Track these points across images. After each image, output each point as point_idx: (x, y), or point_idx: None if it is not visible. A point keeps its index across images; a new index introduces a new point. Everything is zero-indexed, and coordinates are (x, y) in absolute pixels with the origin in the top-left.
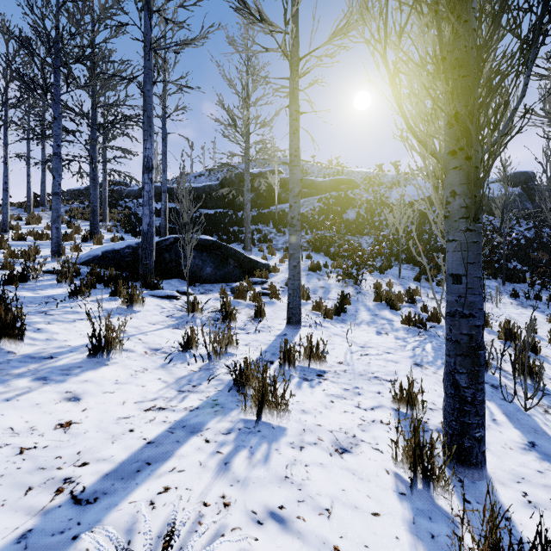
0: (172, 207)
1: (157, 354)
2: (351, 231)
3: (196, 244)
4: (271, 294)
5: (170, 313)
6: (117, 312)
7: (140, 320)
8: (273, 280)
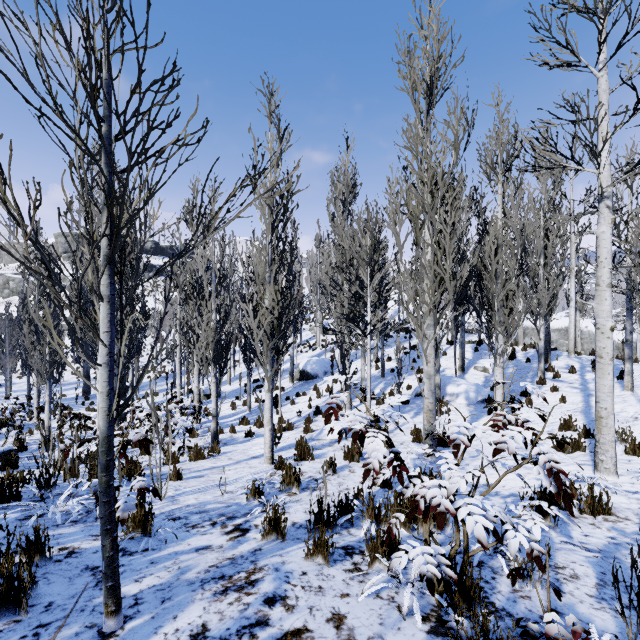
0: None
1: None
2: None
3: None
4: None
5: None
6: None
7: None
8: None
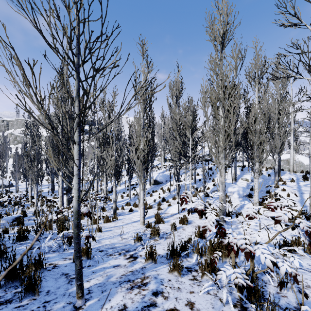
0: None
1: None
2: None
3: None
4: None
5: None
6: None
7: None
8: None
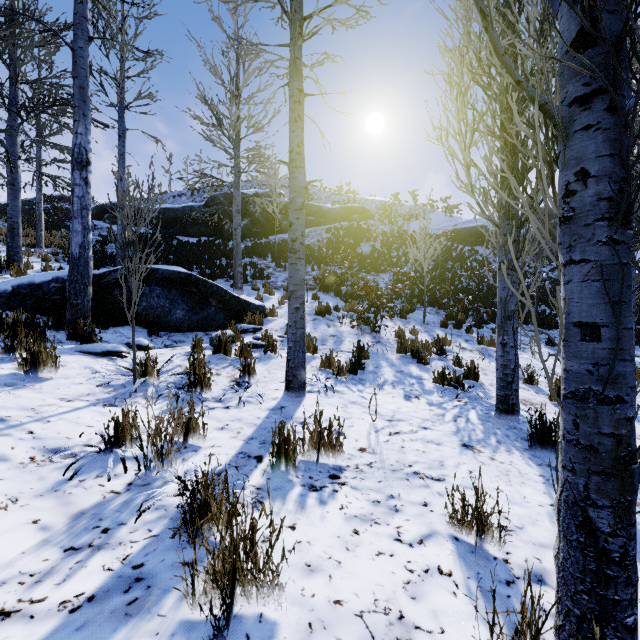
0: (141, 232)
1: (56, 460)
2: (366, 267)
3: (162, 277)
4: (266, 345)
5: (105, 380)
6: (5, 382)
7: (46, 395)
8: (269, 326)
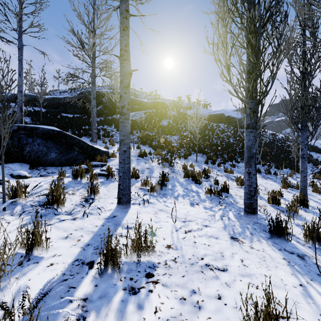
0: (39, 110)
1: None
2: (165, 132)
3: (41, 132)
4: (107, 174)
5: None
6: None
7: None
8: (111, 163)
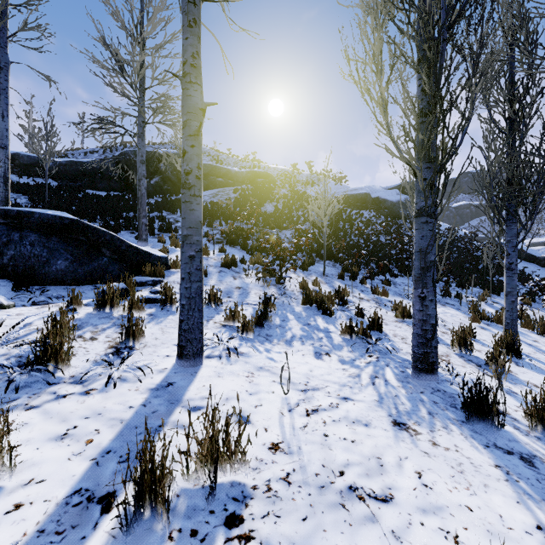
0: (44, 183)
1: None
2: (270, 224)
3: (39, 222)
4: (163, 300)
5: None
6: None
7: None
8: (171, 279)
